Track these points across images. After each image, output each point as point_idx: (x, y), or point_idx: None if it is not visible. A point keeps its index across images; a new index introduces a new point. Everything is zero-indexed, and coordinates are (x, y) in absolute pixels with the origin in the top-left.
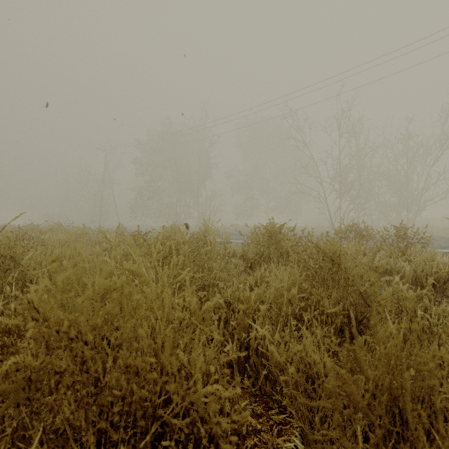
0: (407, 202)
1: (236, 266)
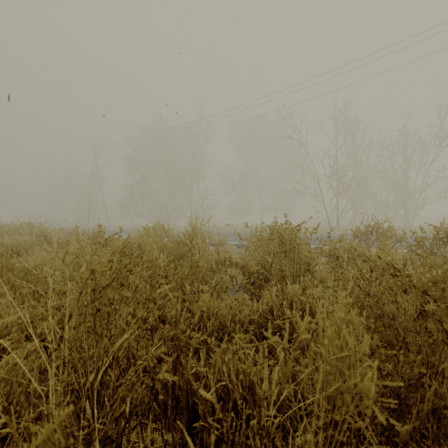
0: (405, 201)
1: (232, 278)
